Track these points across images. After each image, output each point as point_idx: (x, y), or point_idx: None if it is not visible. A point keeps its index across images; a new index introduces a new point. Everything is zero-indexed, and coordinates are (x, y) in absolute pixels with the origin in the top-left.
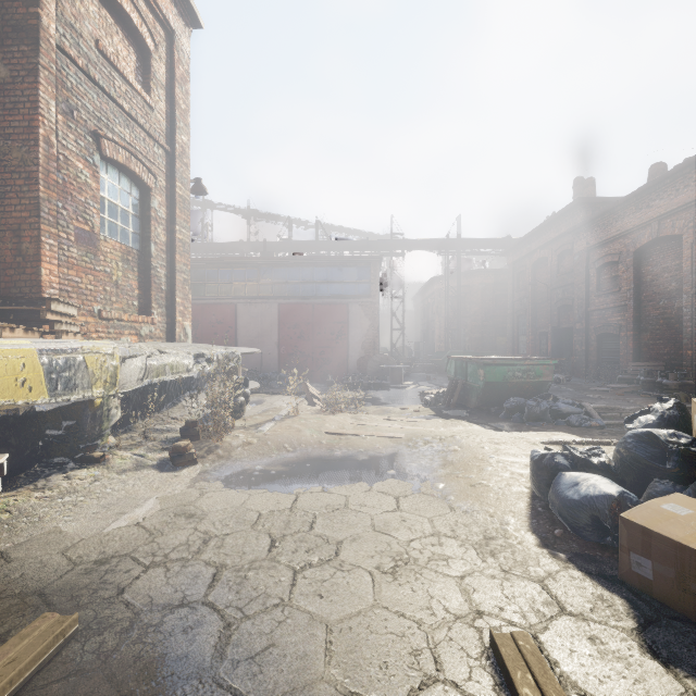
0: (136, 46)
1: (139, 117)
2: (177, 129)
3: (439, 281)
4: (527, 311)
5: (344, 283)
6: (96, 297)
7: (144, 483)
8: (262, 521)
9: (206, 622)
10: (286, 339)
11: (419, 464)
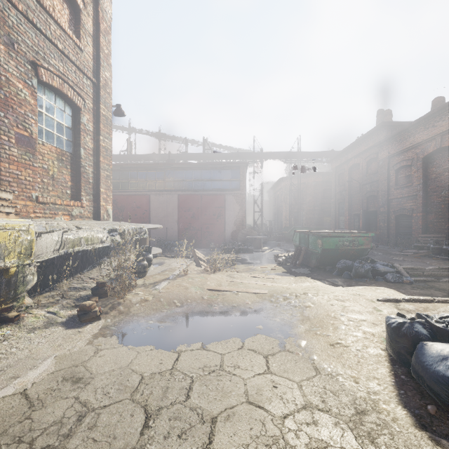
0: (69, 3)
1: (71, 55)
2: (101, 67)
3: (285, 180)
4: (345, 200)
5: (222, 180)
6: (34, 186)
7: (48, 341)
8: (142, 388)
9: None
10: (183, 219)
11: (281, 319)
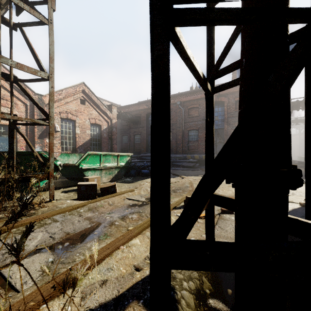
0: None
1: None
2: None
3: (296, 135)
4: None
5: None
6: None
7: None
8: None
9: None
10: None
11: None
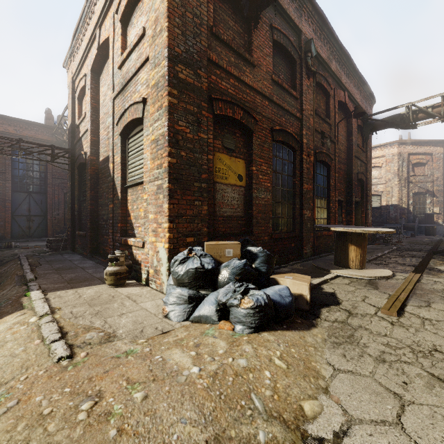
0: None
1: None
2: None
3: None
4: None
5: None
6: None
7: None
8: None
9: None
10: None
11: None
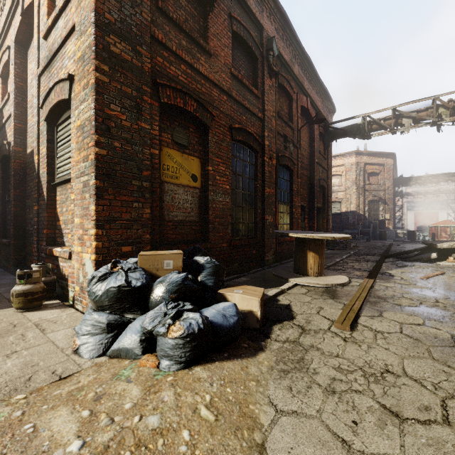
0: None
1: None
2: None
3: None
4: None
5: None
6: None
7: None
8: None
9: None
10: None
11: None
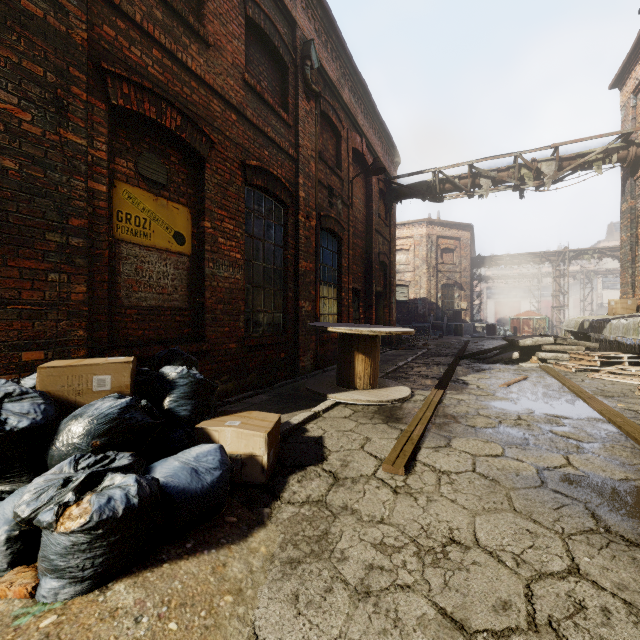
0: None
1: None
2: None
3: None
4: None
5: None
6: None
7: None
8: None
9: (634, 534)
10: None
11: None
